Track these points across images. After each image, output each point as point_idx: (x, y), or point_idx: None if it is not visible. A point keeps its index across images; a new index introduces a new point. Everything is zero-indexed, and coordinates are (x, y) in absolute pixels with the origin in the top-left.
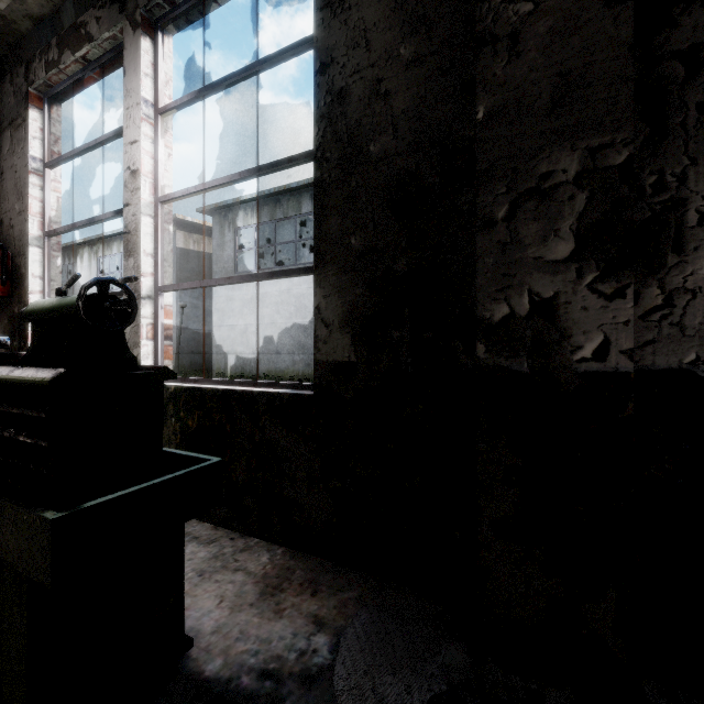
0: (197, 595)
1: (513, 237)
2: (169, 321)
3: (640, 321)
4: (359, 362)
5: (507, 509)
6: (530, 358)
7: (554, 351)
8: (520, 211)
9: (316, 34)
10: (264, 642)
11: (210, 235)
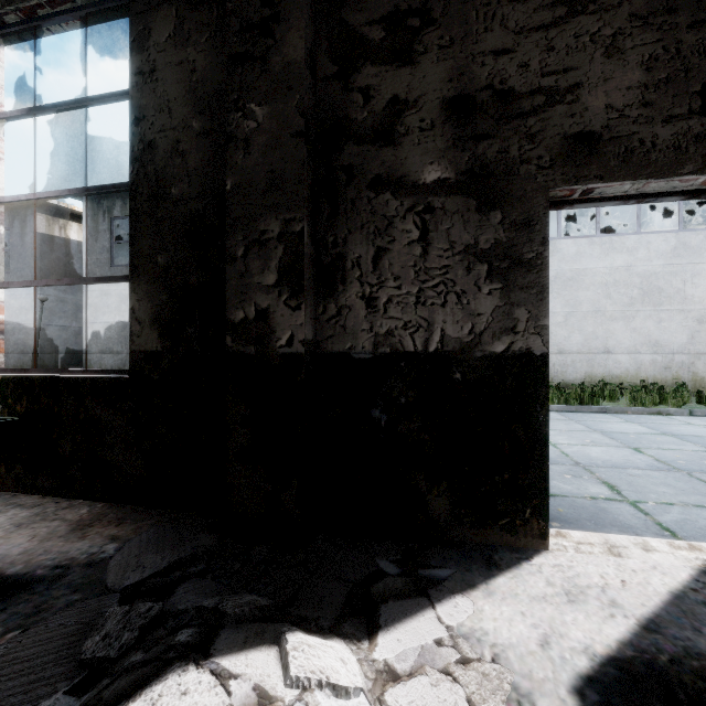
0: (11, 537)
1: (246, 268)
2: (1, 316)
3: (326, 324)
4: (164, 351)
5: (243, 443)
6: (256, 345)
7: (268, 341)
8: (250, 253)
9: (131, 93)
10: (63, 553)
11: (82, 222)
